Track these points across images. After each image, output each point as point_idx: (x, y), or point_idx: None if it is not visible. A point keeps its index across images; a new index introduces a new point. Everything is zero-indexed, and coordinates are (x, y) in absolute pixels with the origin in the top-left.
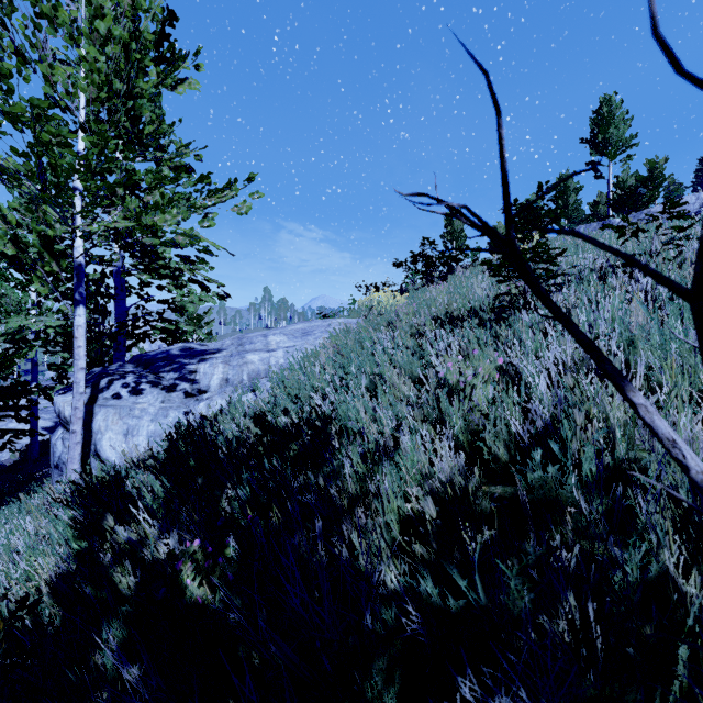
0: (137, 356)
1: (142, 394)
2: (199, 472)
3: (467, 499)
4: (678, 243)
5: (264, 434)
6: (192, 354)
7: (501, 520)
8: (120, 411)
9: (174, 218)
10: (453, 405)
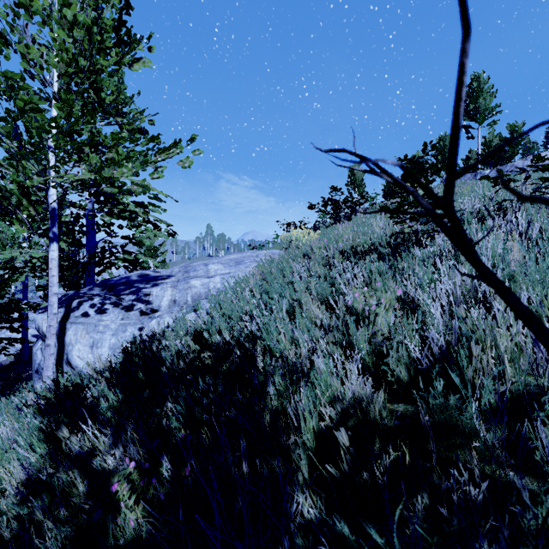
0: (104, 281)
1: (105, 313)
2: (145, 386)
3: (374, 420)
4: (543, 191)
5: (202, 349)
6: (147, 279)
7: (412, 457)
8: (87, 327)
9: (129, 171)
10: (359, 329)
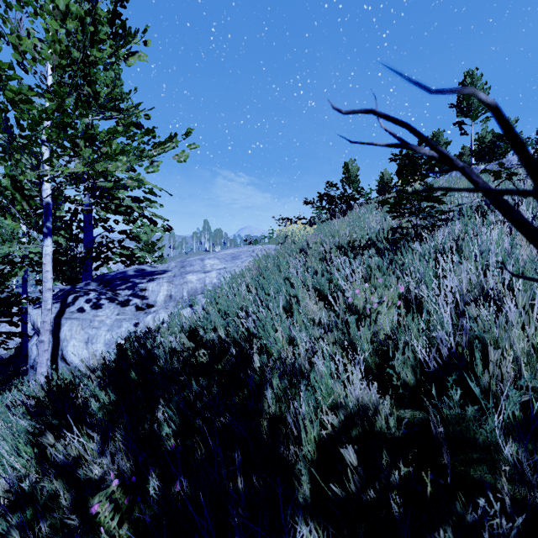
0: (100, 276)
1: (101, 309)
2: (137, 386)
3: (381, 429)
4: None
5: (197, 346)
6: (144, 274)
7: (433, 485)
8: (82, 323)
9: (124, 165)
10: (360, 328)
